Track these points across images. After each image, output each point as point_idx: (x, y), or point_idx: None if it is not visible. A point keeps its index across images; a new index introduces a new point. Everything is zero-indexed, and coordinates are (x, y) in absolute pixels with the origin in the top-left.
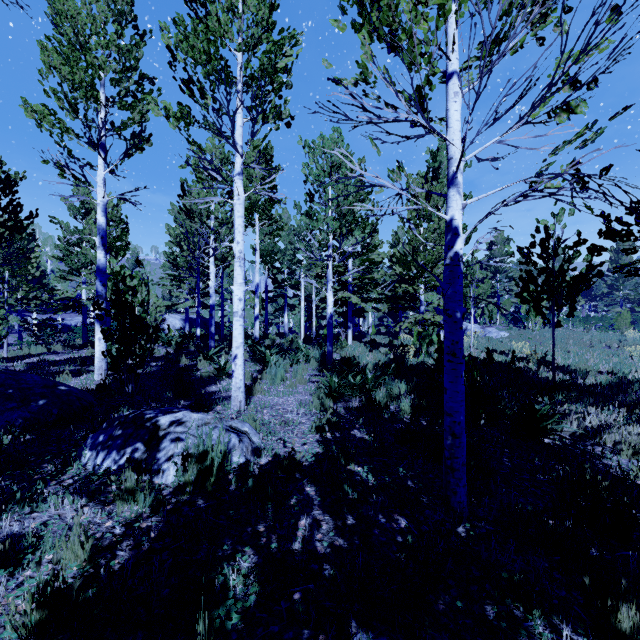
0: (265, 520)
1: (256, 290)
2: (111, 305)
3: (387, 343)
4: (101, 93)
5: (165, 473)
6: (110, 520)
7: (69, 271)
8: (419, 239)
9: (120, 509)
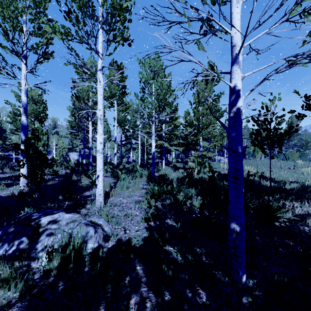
0: (105, 300)
1: (115, 140)
2: (24, 146)
3: (182, 167)
4: (24, 27)
5: (40, 259)
6: None
7: (15, 129)
8: (199, 113)
9: None
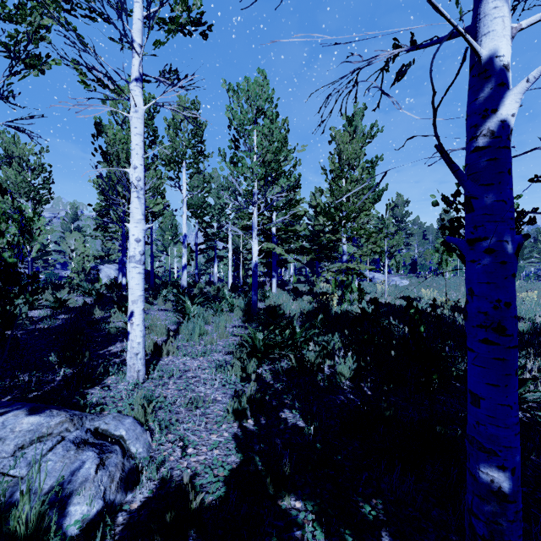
0: None
1: (183, 240)
2: None
3: (308, 291)
4: None
5: None
6: None
7: None
8: (342, 190)
9: None
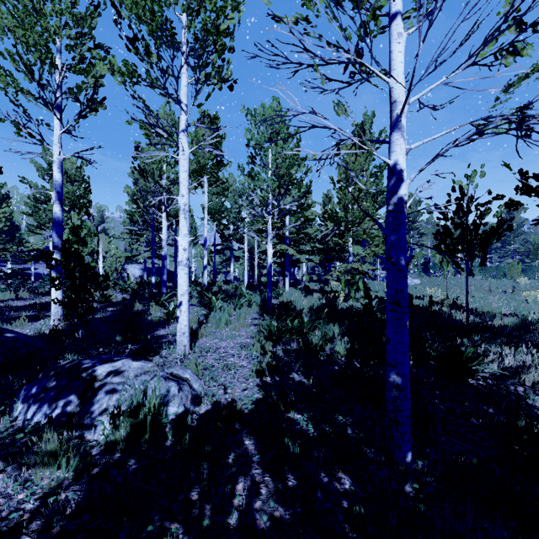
0: (200, 484)
1: (205, 243)
2: (61, 255)
3: (319, 289)
4: (57, 58)
5: (98, 428)
6: (25, 490)
7: (37, 226)
8: (348, 198)
9: (39, 476)
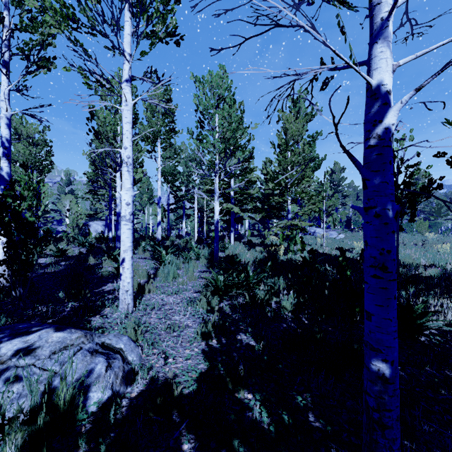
0: None
1: (158, 202)
2: None
3: (260, 243)
4: (5, 15)
5: None
6: None
7: None
8: (288, 161)
9: None
